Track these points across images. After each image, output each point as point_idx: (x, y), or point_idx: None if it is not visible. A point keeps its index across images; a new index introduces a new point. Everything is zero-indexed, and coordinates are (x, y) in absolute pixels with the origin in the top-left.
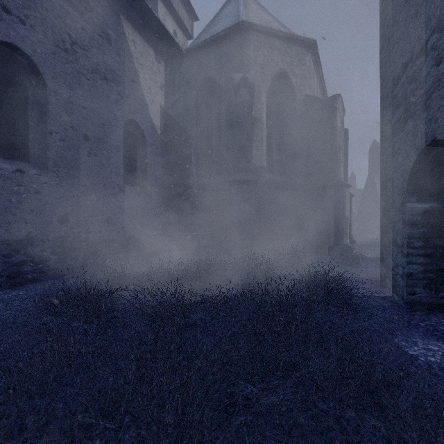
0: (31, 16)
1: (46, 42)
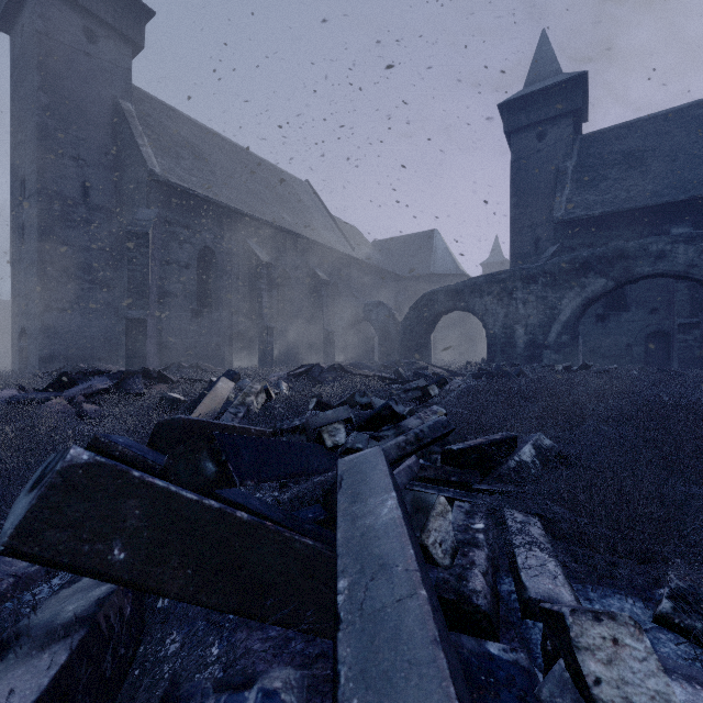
0: None
1: None
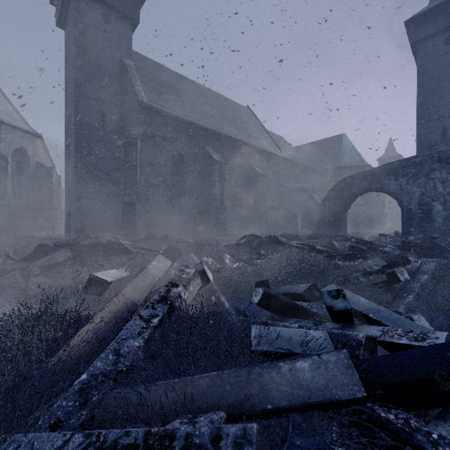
0: None
1: None
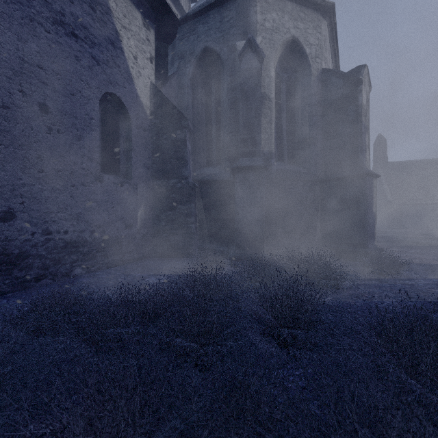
0: None
1: None
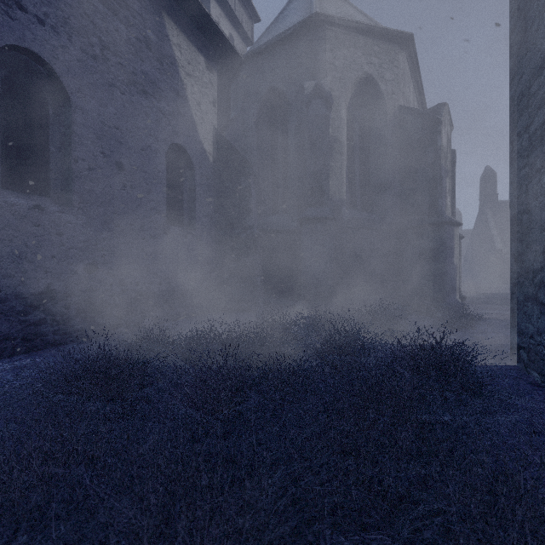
0: (52, 15)
1: (70, 47)
